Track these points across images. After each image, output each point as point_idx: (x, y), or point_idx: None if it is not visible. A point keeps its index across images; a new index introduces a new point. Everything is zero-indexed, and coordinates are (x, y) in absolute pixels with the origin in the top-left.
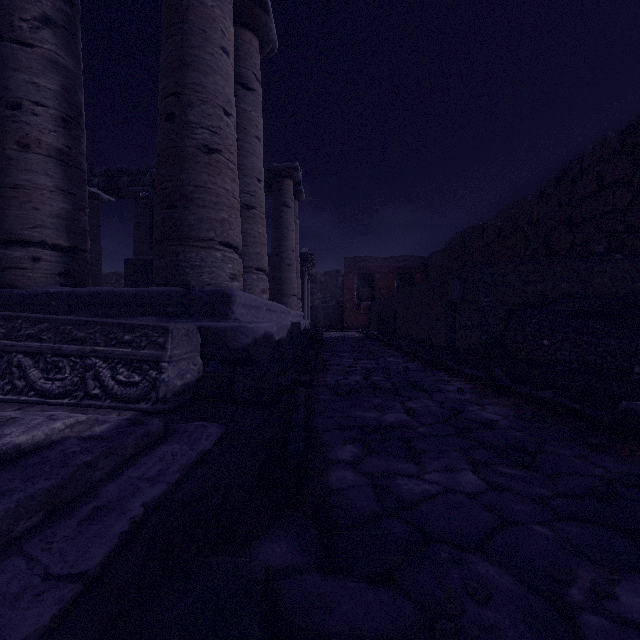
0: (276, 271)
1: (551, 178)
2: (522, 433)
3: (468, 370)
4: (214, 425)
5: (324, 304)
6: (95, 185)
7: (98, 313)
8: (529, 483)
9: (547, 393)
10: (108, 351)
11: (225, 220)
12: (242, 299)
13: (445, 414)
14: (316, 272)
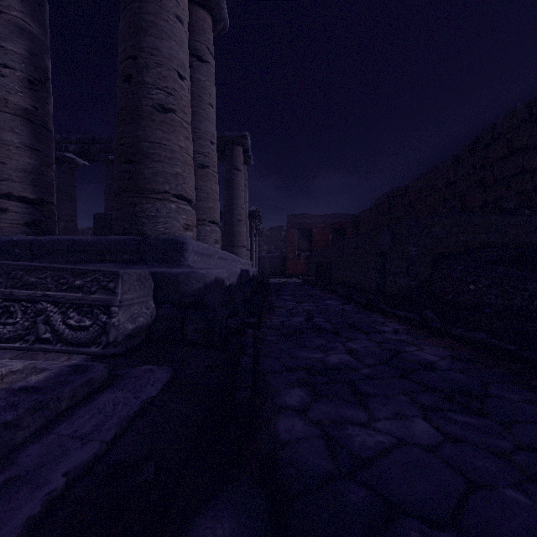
0: (228, 225)
1: (466, 145)
2: (463, 375)
3: (400, 312)
4: (162, 369)
5: (269, 254)
6: (71, 151)
7: (59, 260)
8: (485, 433)
9: (480, 335)
10: (59, 296)
11: (179, 174)
12: (194, 247)
13: (385, 355)
14: (263, 227)
